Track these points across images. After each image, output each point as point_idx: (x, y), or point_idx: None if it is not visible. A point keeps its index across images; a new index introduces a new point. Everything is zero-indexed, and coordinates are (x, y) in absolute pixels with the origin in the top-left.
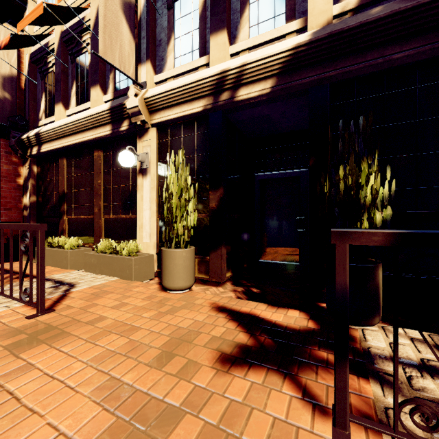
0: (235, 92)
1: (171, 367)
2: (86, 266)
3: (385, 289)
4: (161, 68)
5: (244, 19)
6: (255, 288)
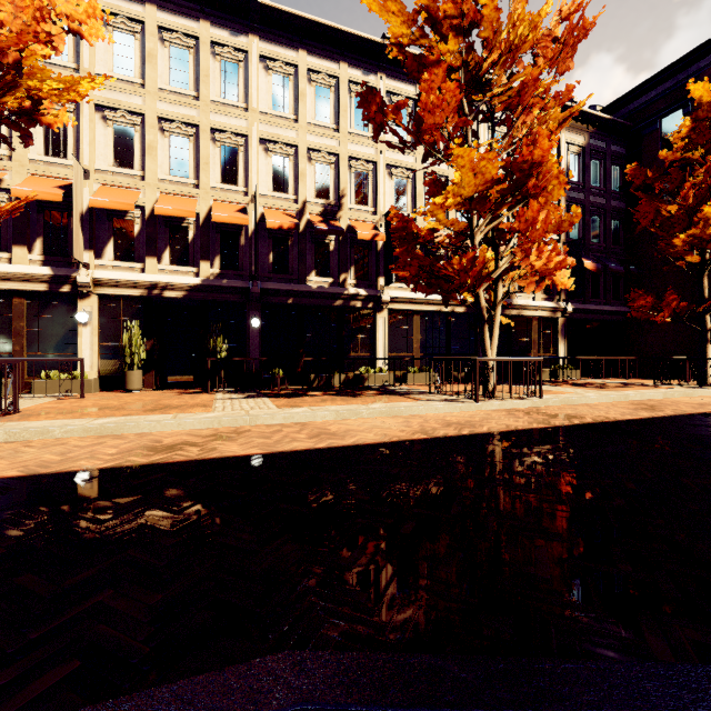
0: (163, 292)
1: (165, 396)
2: (36, 390)
3: (228, 381)
4: (101, 255)
5: (167, 253)
6: None
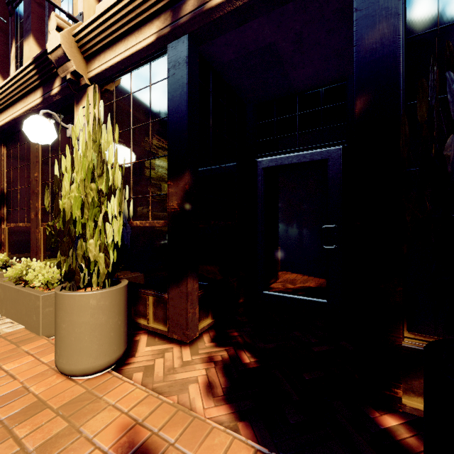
0: None
1: None
2: None
3: None
4: None
5: None
6: (248, 352)
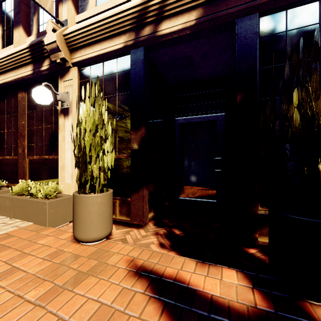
0: (157, 27)
1: None
2: (1, 209)
3: None
4: (83, 8)
5: None
6: (177, 229)
